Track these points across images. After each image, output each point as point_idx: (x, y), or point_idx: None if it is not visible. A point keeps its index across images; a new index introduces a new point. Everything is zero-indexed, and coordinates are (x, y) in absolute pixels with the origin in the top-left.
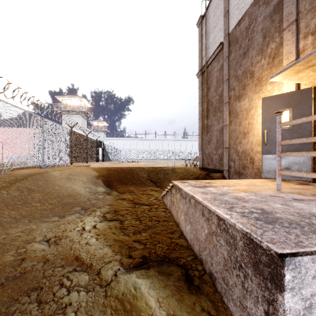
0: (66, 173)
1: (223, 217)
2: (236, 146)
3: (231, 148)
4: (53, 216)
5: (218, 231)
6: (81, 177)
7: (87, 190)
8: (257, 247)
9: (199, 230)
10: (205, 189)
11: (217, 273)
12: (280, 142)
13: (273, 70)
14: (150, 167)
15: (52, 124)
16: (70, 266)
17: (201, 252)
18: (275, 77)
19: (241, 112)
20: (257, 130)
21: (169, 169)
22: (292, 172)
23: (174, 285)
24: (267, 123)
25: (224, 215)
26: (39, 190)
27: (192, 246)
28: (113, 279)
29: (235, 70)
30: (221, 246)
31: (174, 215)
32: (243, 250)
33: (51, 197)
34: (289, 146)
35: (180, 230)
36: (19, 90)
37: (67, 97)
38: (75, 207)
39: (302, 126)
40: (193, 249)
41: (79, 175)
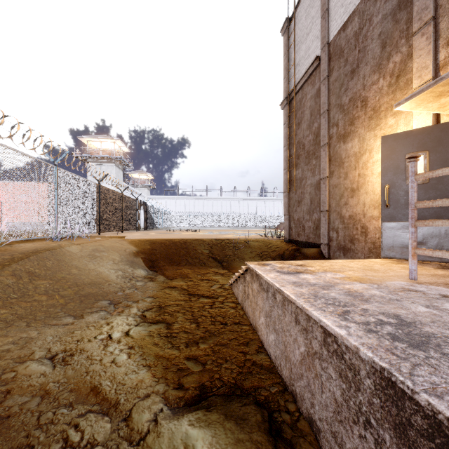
0: (89, 248)
1: (334, 332)
2: (340, 209)
3: (333, 211)
4: (65, 315)
5: (324, 353)
6: (112, 254)
7: (119, 274)
8: (404, 397)
9: (290, 345)
10: (297, 278)
11: (323, 423)
12: (416, 204)
13: (398, 96)
14: (213, 238)
15: (70, 176)
16: (83, 405)
17: (293, 381)
18: (403, 104)
19: (348, 158)
20: (373, 184)
21: (241, 242)
22: (435, 252)
23: (250, 441)
24: (389, 174)
25: (336, 329)
26: (47, 275)
27: (279, 368)
28: (151, 429)
29: (338, 96)
30: (331, 379)
31: (248, 313)
32: (373, 396)
33: (64, 285)
34: (424, 210)
35: (258, 339)
36: (19, 126)
37: (94, 138)
38: (100, 301)
39: (444, 178)
40: (279, 372)
41: (109, 251)
